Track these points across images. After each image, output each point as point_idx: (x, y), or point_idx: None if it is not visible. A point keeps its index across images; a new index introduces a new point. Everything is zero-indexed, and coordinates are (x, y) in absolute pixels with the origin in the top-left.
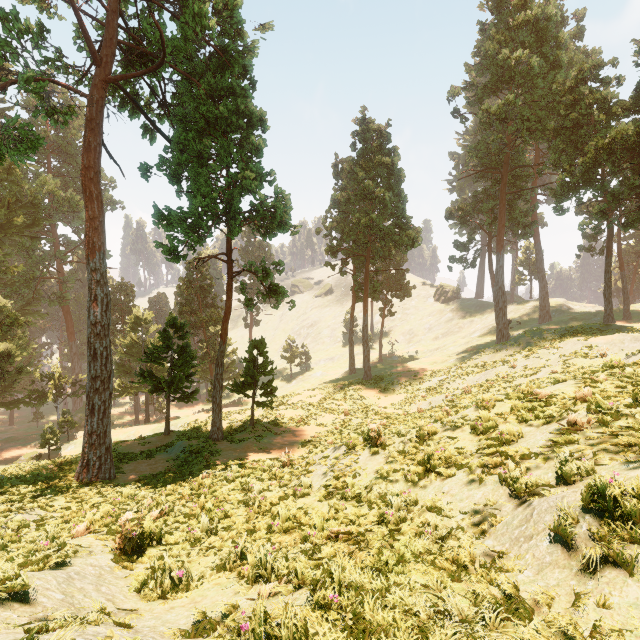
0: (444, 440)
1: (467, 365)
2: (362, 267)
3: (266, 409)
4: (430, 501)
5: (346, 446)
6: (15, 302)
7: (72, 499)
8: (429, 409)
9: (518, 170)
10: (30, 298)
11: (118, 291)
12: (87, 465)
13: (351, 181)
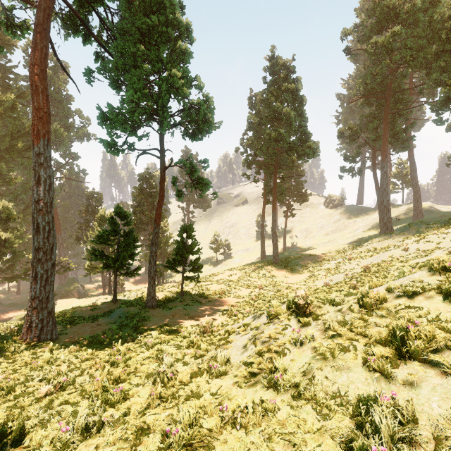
0: (403, 310)
1: (359, 251)
2: (271, 175)
3: (195, 284)
4: (446, 422)
5: (267, 315)
6: (17, 205)
7: (4, 359)
8: (334, 284)
9: (399, 94)
10: (29, 203)
11: (91, 198)
12: (30, 327)
13: (263, 107)
